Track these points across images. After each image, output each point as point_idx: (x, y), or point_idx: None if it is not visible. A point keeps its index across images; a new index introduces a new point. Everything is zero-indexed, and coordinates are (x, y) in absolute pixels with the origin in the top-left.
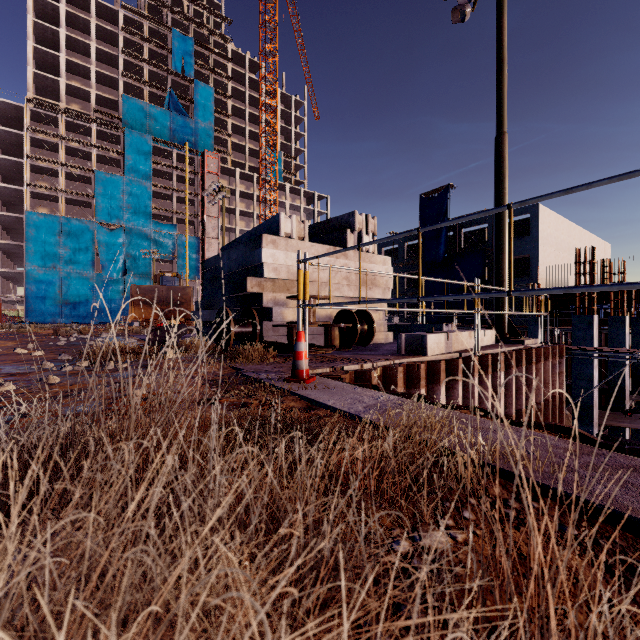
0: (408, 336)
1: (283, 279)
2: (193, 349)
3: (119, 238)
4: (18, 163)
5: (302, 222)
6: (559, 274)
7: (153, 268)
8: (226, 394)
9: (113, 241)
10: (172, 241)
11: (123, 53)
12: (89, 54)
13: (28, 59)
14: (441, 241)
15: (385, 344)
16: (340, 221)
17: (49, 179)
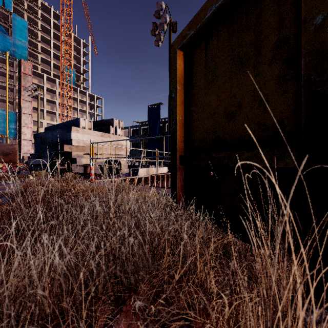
0: (133, 169)
1: (81, 146)
2: (39, 176)
3: None
4: None
5: (90, 122)
6: None
7: None
8: None
9: None
10: None
11: None
12: None
13: None
14: (157, 128)
15: (126, 173)
16: (107, 121)
17: None
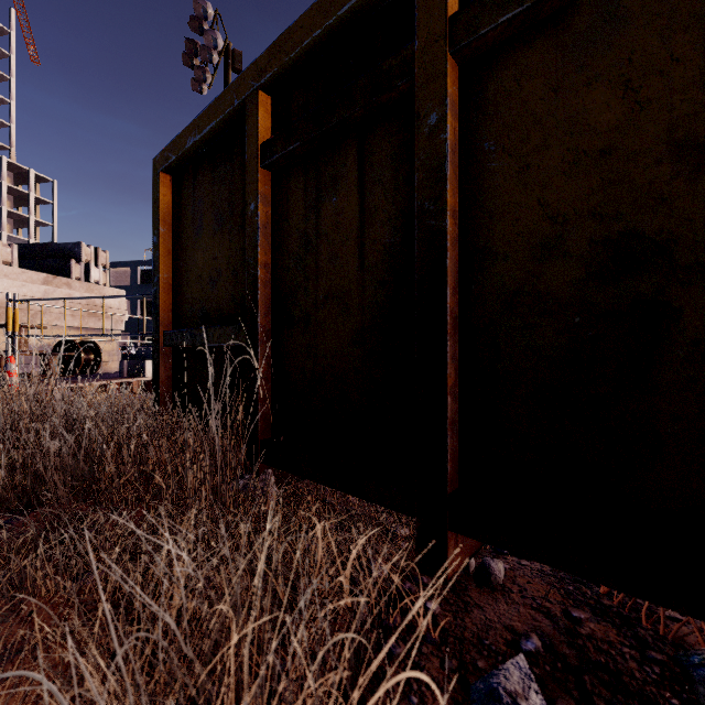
0: (130, 362)
1: None
2: None
3: None
4: None
5: (9, 246)
6: None
7: None
8: None
9: None
10: None
11: None
12: None
13: None
14: None
15: (117, 372)
16: (63, 248)
17: None
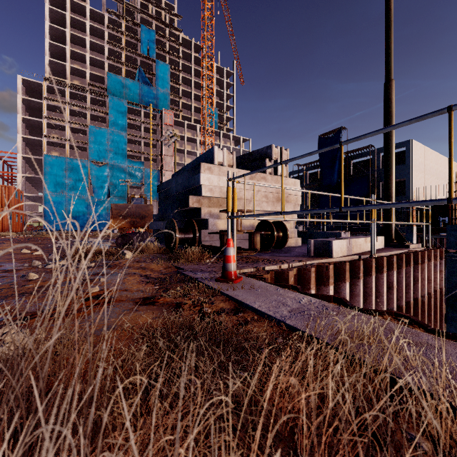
0: (316, 241)
1: (216, 197)
2: (147, 251)
3: (105, 172)
4: (39, 122)
5: (231, 153)
6: (428, 193)
7: (128, 192)
8: (165, 292)
9: (101, 174)
10: (141, 173)
11: (108, 43)
12: (85, 45)
13: (45, 51)
14: (335, 169)
15: (296, 247)
16: (260, 153)
17: (59, 132)
